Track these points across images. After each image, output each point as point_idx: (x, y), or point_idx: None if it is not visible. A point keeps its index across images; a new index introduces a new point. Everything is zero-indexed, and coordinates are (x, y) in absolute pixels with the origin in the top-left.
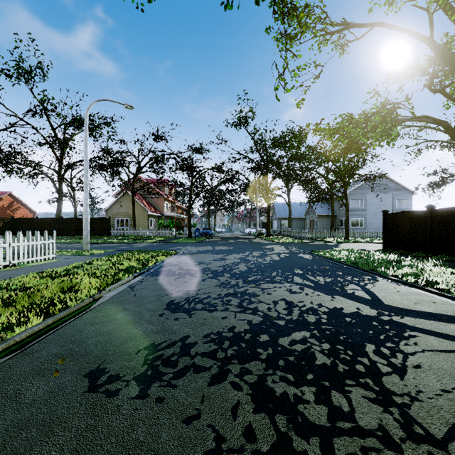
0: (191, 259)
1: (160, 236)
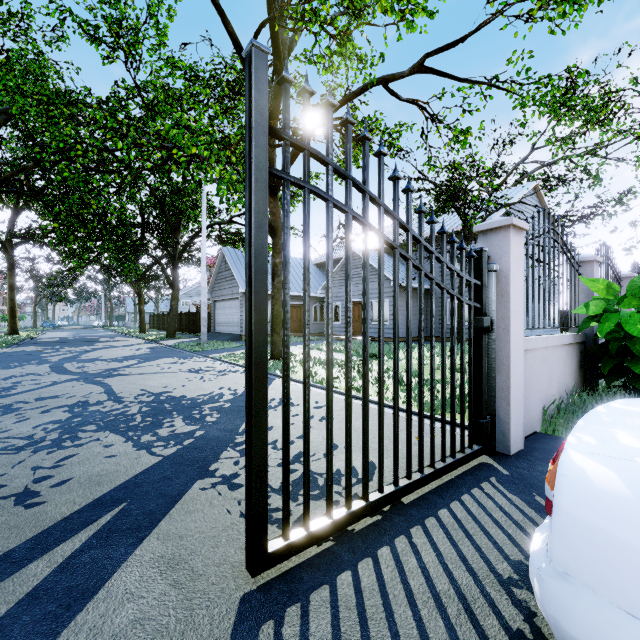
0: (55, 332)
1: (1, 328)
